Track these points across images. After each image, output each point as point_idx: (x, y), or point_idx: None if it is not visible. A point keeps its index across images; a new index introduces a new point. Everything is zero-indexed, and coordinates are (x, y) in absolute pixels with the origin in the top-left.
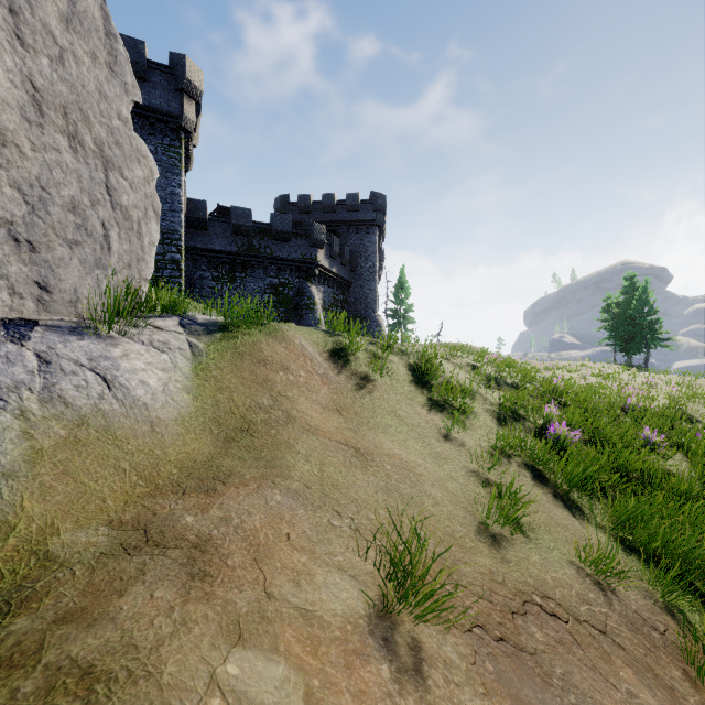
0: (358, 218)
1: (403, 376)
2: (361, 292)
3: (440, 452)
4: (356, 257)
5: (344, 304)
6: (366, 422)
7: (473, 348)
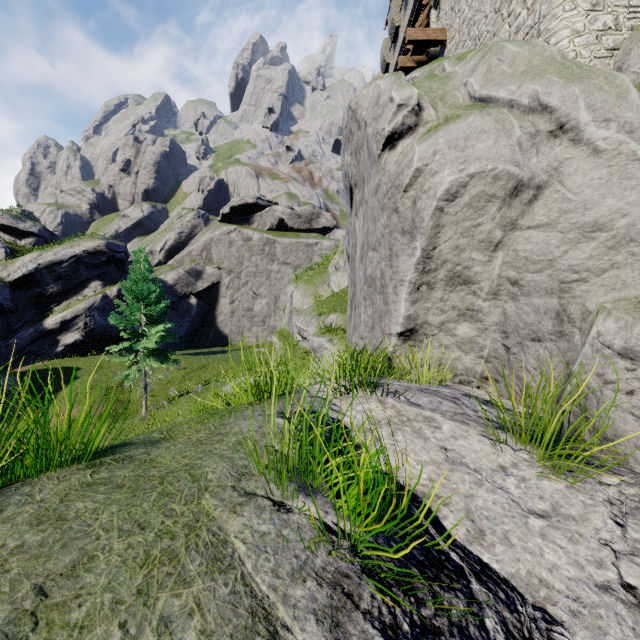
0: None
1: None
2: None
3: None
4: None
5: None
6: None
7: None
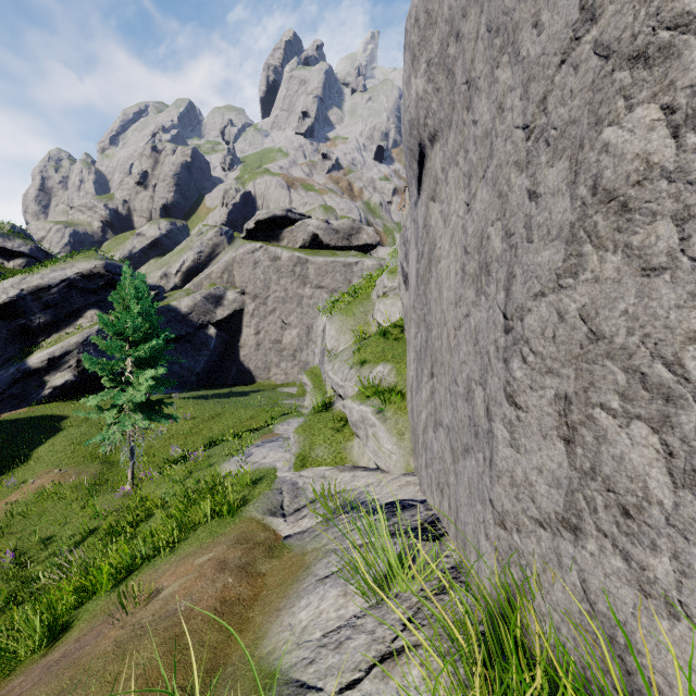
0: None
1: None
2: None
3: None
4: None
5: None
6: None
7: None
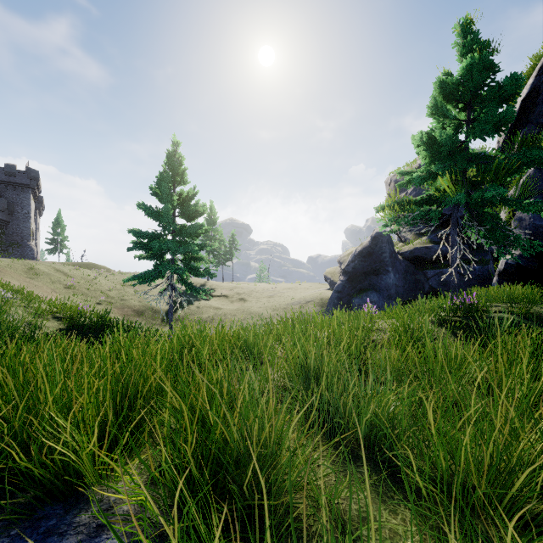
0: (15, 181)
1: (20, 270)
2: (18, 228)
3: (22, 282)
4: (13, 205)
5: (2, 235)
6: (1, 277)
7: (97, 265)
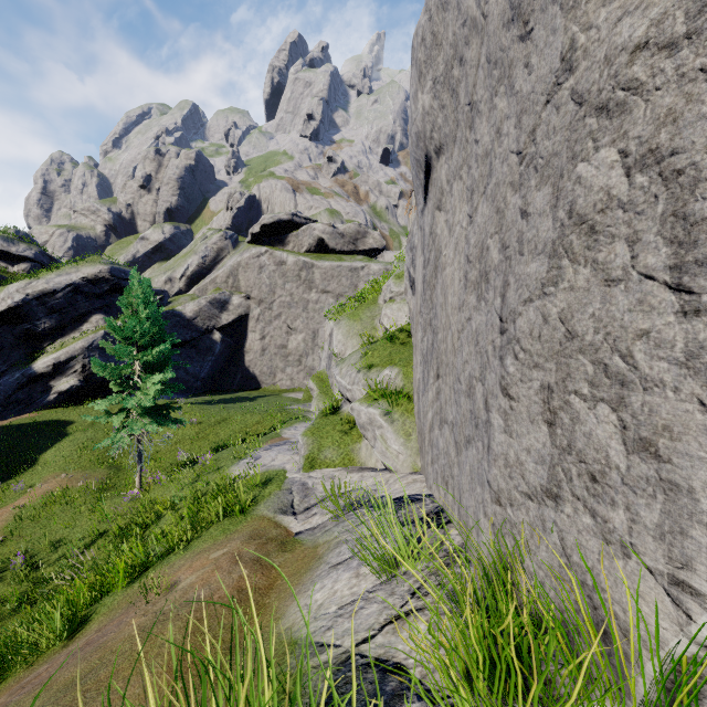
0: None
1: None
2: None
3: None
4: None
5: None
6: None
7: None
